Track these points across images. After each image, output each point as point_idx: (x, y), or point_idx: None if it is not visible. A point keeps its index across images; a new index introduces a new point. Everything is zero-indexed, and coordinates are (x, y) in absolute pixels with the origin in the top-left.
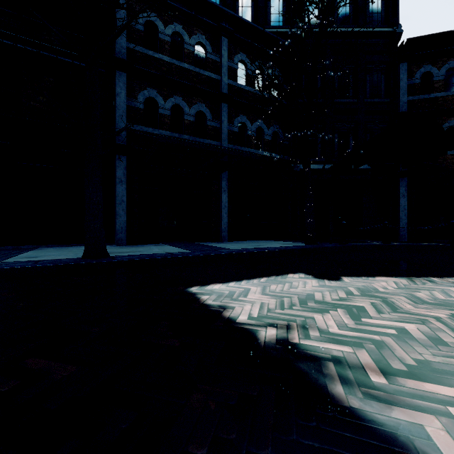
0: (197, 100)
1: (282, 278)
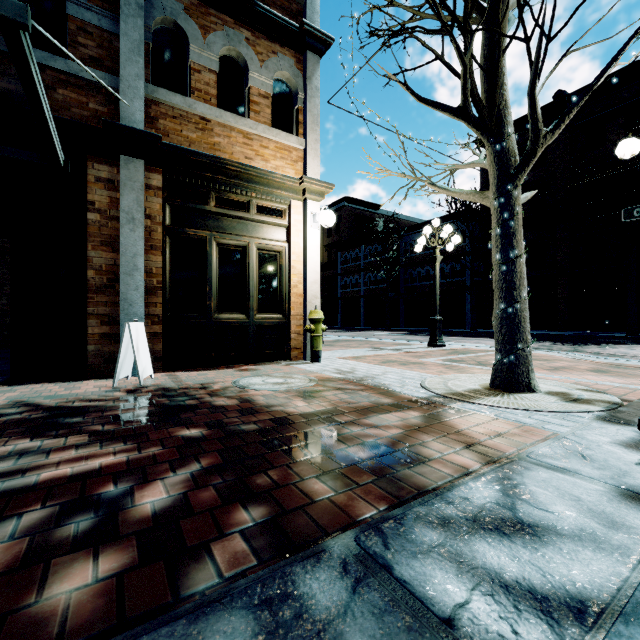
0: None
1: None
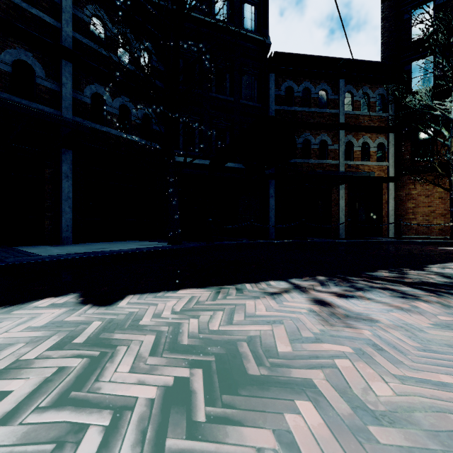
0: (17, 43)
1: (8, 311)
